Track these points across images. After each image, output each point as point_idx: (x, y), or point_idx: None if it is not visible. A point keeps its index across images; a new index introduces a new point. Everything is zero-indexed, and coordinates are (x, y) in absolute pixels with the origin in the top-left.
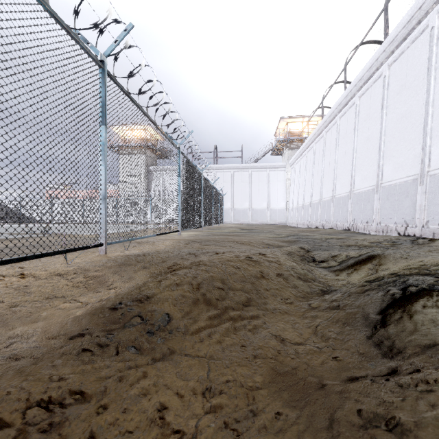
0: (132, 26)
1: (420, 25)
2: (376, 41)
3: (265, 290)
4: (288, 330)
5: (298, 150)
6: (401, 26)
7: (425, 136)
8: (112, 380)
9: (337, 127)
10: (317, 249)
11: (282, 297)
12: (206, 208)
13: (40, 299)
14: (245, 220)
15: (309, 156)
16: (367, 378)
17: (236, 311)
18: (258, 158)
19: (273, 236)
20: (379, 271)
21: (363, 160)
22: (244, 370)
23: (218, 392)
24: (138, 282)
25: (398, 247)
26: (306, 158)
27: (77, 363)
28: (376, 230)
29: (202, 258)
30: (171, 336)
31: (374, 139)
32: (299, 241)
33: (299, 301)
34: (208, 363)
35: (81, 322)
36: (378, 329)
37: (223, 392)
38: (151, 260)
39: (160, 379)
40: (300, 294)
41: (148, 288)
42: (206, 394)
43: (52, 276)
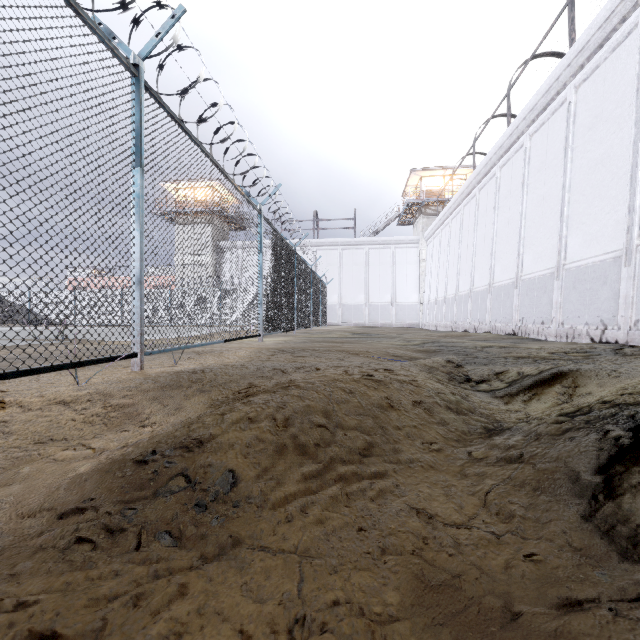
0: (184, 10)
1: (624, 23)
2: (554, 53)
3: (395, 429)
4: (437, 499)
5: (438, 217)
6: (595, 26)
7: (633, 192)
8: (119, 604)
9: (496, 182)
10: (471, 363)
11: (424, 440)
12: (302, 302)
13: (24, 444)
14: (359, 321)
15: (453, 226)
16: (600, 604)
17: (350, 466)
18: (378, 229)
19: (402, 344)
20: (576, 398)
21: (537, 230)
22: (365, 577)
23: (318, 627)
24: (190, 414)
25: (594, 359)
26: (449, 228)
27: (59, 569)
28: (557, 335)
29: (294, 376)
30: (237, 512)
31: (554, 198)
32: (442, 351)
33: (451, 447)
34: (301, 566)
35: (83, 486)
36: (601, 502)
37: (328, 630)
38: (214, 380)
39: (211, 601)
40: (452, 435)
41: (203, 426)
42: (295, 631)
43: (51, 406)
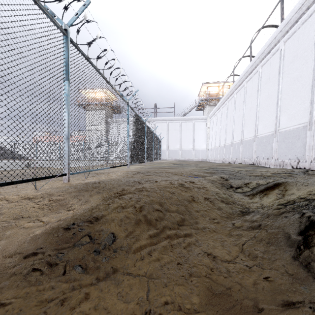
0: (89, 2)
1: (308, 10)
2: (273, 25)
3: (195, 211)
4: (218, 247)
5: (215, 106)
6: (294, 12)
7: (313, 94)
8: (53, 304)
9: (244, 89)
10: (232, 178)
11: (210, 217)
12: (148, 148)
13: (8, 219)
14: (176, 157)
15: (223, 111)
16: (305, 304)
17: (173, 230)
18: (186, 112)
19: (198, 169)
20: (286, 196)
21: (265, 113)
22: (181, 289)
23: None
24: (92, 204)
25: (294, 177)
26: (221, 112)
27: (23, 285)
28: (275, 165)
29: (144, 185)
30: (115, 255)
31: (273, 97)
32: (218, 173)
33: (224, 221)
34: (148, 283)
35: (37, 241)
36: (302, 250)
37: None
38: (104, 187)
39: (101, 302)
40: (224, 215)
41: (98, 210)
42: None
43: (22, 200)
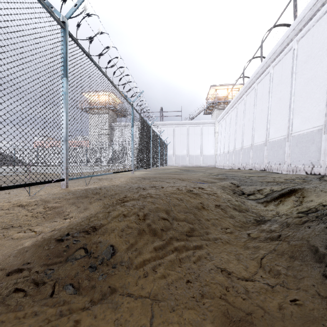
0: None
1: (323, 7)
2: (285, 24)
3: (206, 220)
4: (232, 262)
5: (224, 110)
6: (308, 9)
7: None
8: None
9: (255, 91)
10: (243, 184)
11: (222, 227)
12: (154, 153)
13: None
14: (183, 163)
15: (232, 114)
16: None
17: (181, 242)
18: (193, 116)
19: (206, 175)
20: (304, 203)
21: (276, 116)
22: (192, 314)
23: None
24: (92, 212)
25: (309, 183)
26: (230, 116)
27: None
28: (287, 170)
29: (149, 191)
30: (114, 271)
31: (285, 99)
32: (228, 178)
33: (238, 231)
34: (152, 307)
35: (24, 255)
36: None
37: None
38: (106, 193)
39: None
40: (237, 224)
41: (97, 219)
42: None
43: (14, 207)
